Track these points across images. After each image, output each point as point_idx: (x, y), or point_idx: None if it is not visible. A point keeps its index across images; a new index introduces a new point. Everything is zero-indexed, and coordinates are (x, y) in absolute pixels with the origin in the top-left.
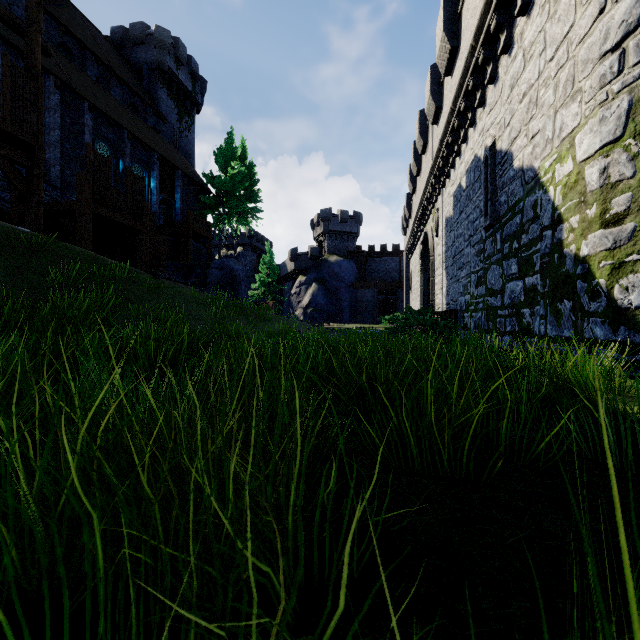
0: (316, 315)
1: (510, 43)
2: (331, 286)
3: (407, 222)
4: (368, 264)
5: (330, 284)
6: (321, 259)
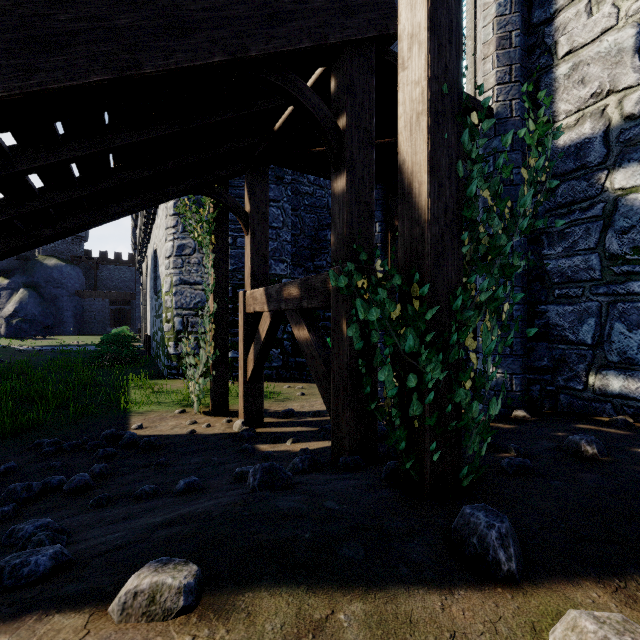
0: (26, 326)
1: (158, 206)
2: (48, 293)
3: (135, 246)
4: (100, 271)
5: (47, 291)
6: (34, 261)
